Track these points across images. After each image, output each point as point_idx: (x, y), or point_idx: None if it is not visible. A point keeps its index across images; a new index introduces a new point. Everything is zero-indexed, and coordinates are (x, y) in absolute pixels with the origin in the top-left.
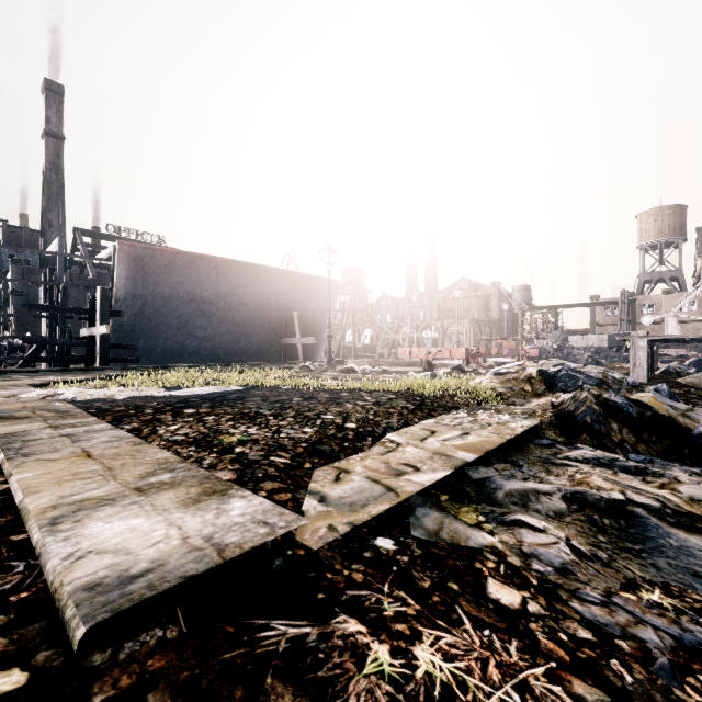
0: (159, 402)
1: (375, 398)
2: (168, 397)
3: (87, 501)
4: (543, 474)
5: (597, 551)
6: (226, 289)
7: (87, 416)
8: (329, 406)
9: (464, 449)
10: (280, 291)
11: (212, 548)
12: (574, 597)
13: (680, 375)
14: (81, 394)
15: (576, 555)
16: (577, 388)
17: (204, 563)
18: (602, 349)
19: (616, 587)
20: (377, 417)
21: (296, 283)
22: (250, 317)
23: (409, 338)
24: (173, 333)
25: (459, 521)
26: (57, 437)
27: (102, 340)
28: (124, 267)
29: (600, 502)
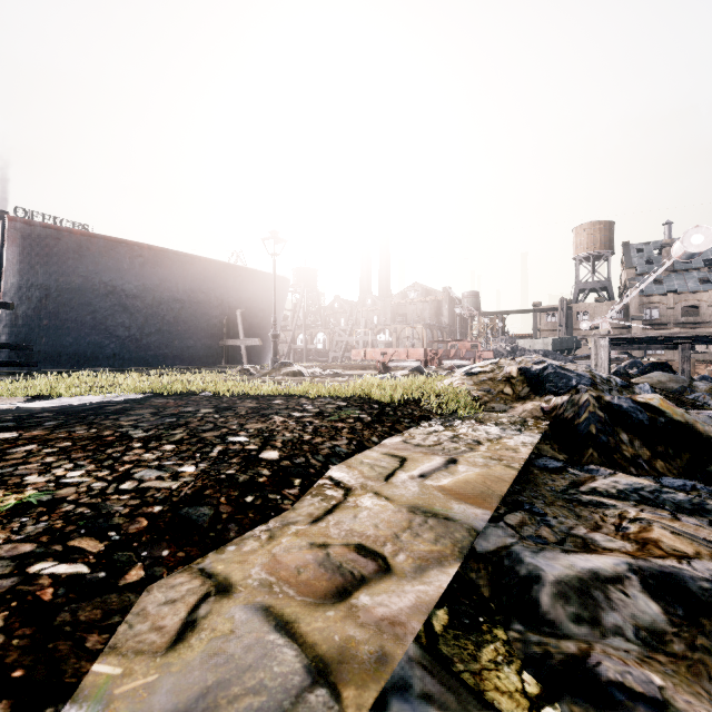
0: None
1: (319, 407)
2: (6, 411)
3: None
4: (582, 529)
5: None
6: (154, 281)
7: None
8: (248, 420)
9: (460, 495)
10: (220, 286)
11: None
12: None
13: (630, 376)
14: None
15: None
16: (571, 390)
17: None
18: (550, 352)
19: None
20: (317, 437)
21: (240, 278)
22: (185, 315)
23: (363, 341)
24: (87, 332)
25: None
26: None
27: None
28: (17, 248)
29: None
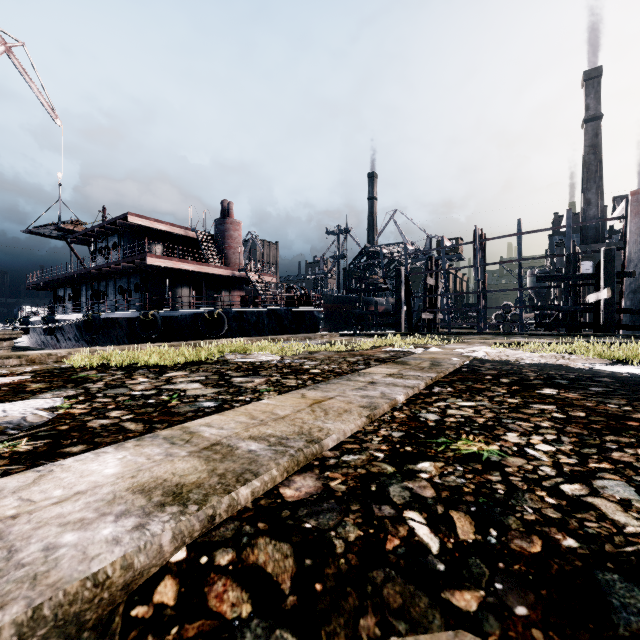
0: (548, 373)
1: None
2: (576, 370)
3: (188, 434)
4: None
5: None
6: None
7: (435, 371)
8: None
9: None
10: None
11: None
12: None
13: None
14: (498, 354)
15: None
16: None
17: None
18: None
19: None
20: None
21: None
22: None
23: None
24: None
25: None
26: (365, 382)
27: (605, 305)
28: (638, 219)
29: None
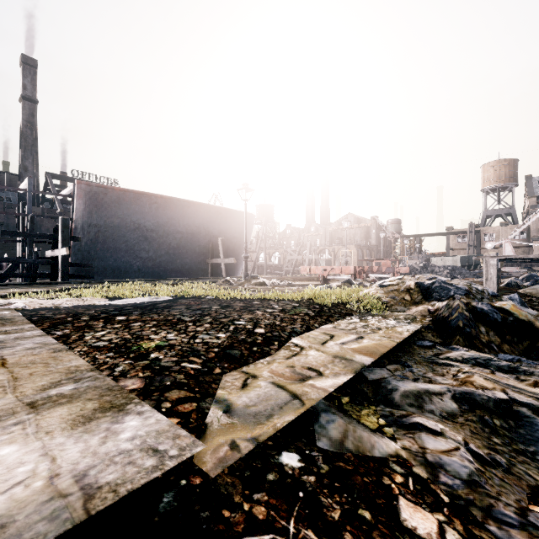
0: (97, 310)
1: (282, 306)
2: (107, 306)
3: None
4: (431, 374)
5: (495, 455)
6: (164, 219)
7: (25, 323)
8: (242, 313)
9: (361, 352)
10: (207, 221)
11: (79, 494)
12: (489, 517)
13: (520, 287)
14: (32, 303)
15: (478, 462)
16: (449, 298)
17: (60, 521)
18: (457, 267)
19: (525, 499)
20: (283, 323)
21: (220, 216)
22: (184, 242)
23: (308, 259)
24: (122, 255)
25: (361, 427)
26: None
27: (63, 260)
28: (82, 201)
29: (488, 403)
